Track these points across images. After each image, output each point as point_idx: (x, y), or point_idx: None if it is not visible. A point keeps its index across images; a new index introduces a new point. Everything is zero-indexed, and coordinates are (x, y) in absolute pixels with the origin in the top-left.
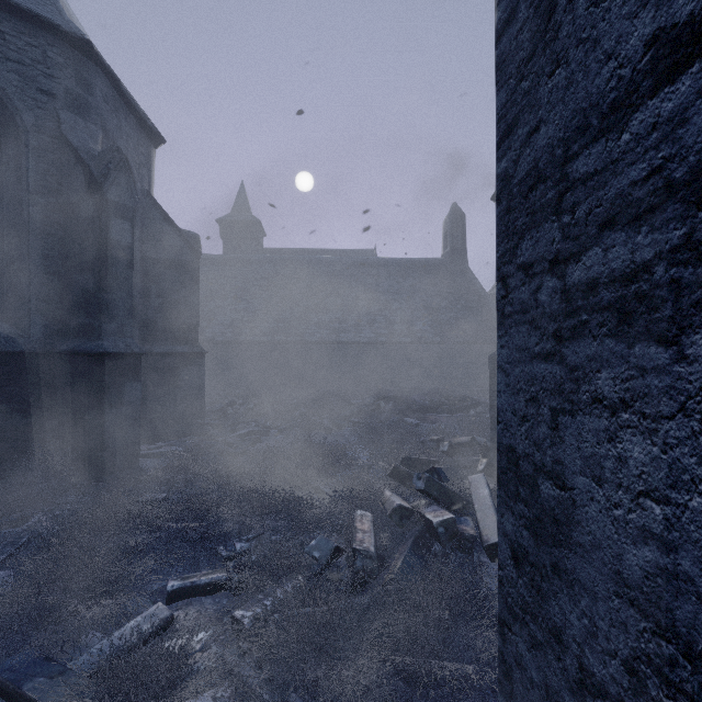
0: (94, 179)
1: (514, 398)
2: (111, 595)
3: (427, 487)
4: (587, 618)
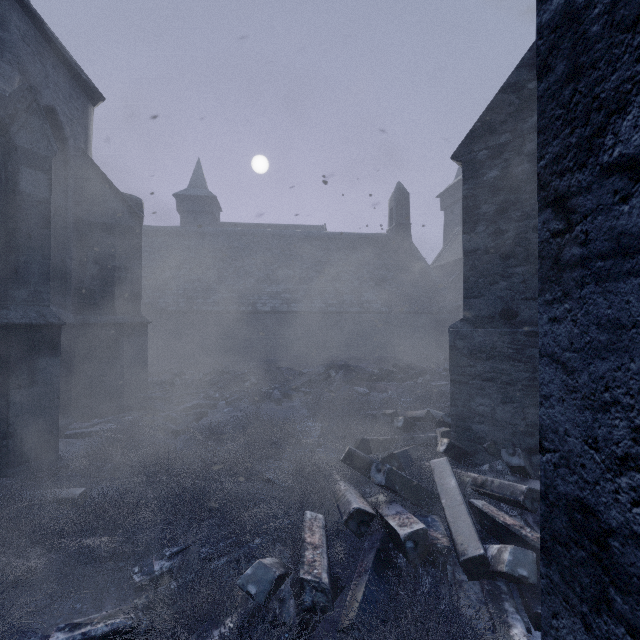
0: None
1: (594, 417)
2: None
3: (388, 482)
4: None
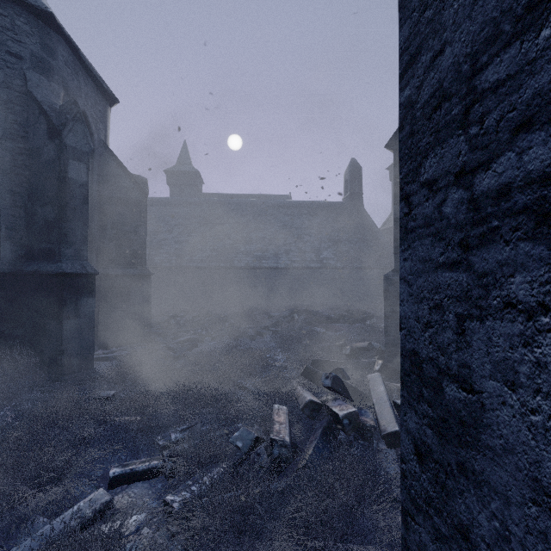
0: (55, 127)
1: (418, 306)
2: (59, 481)
3: (333, 385)
4: (498, 520)
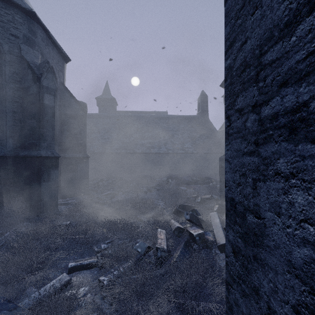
0: (36, 75)
1: (234, 174)
2: (41, 269)
3: (190, 218)
4: (272, 283)
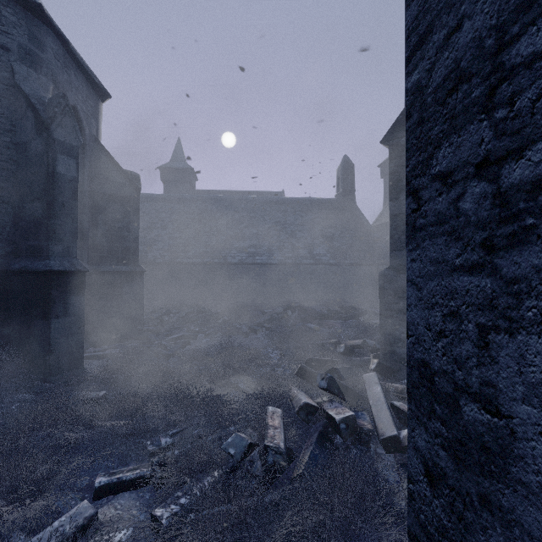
0: (42, 121)
1: (428, 312)
2: (40, 493)
3: (329, 386)
4: None
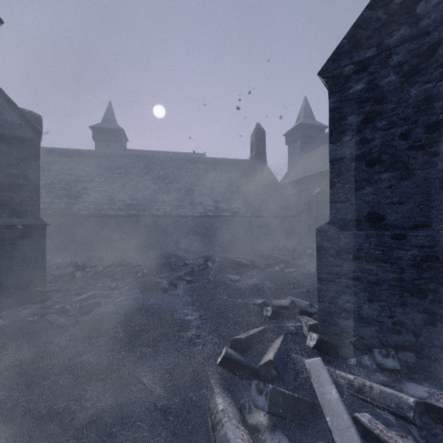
0: None
1: None
2: None
3: (271, 407)
4: None
